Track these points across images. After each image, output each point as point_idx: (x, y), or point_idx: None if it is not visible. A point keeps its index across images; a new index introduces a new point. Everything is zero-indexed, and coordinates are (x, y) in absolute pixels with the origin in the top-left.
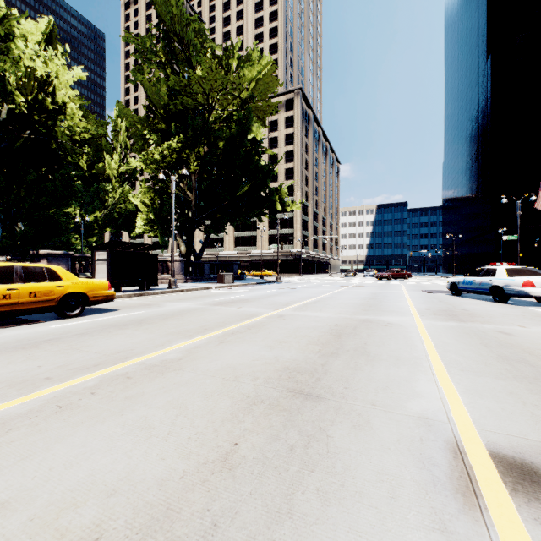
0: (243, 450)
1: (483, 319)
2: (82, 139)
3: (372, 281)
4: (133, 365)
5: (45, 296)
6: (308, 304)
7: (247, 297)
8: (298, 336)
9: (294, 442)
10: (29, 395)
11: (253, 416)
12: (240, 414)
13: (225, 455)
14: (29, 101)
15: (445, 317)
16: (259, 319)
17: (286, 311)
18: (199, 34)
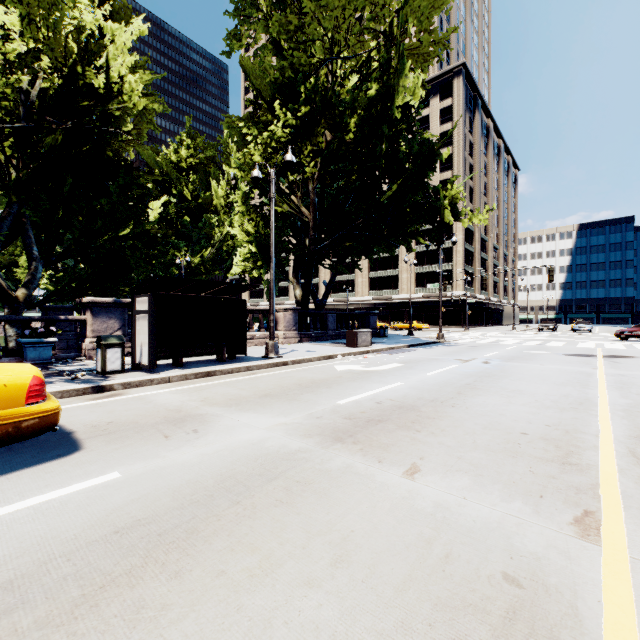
0: None
1: None
2: (188, 166)
3: (619, 344)
4: None
5: None
6: None
7: (409, 392)
8: None
9: None
10: None
11: None
12: None
13: None
14: (66, 73)
15: None
16: None
17: None
18: None
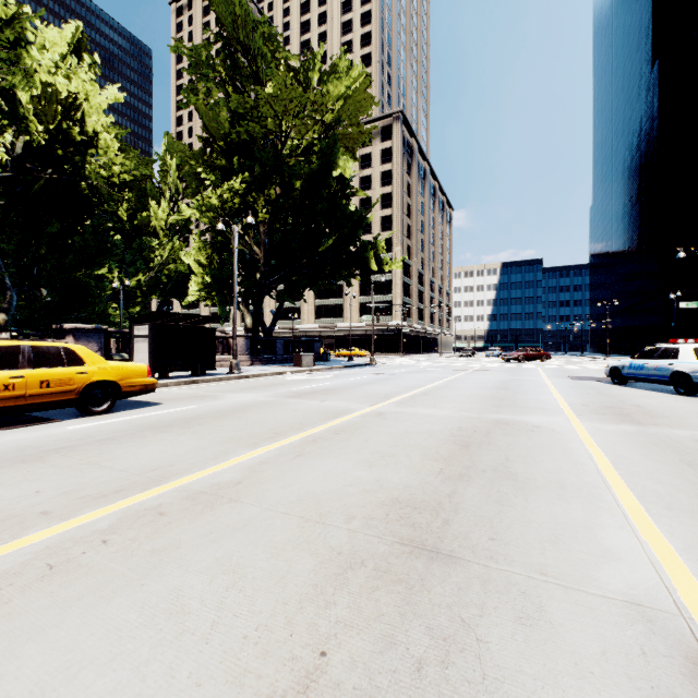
0: (336, 669)
1: (671, 420)
2: (121, 182)
3: (497, 364)
4: (170, 492)
5: (61, 386)
6: (416, 397)
7: (332, 385)
8: (408, 445)
9: (422, 652)
10: (10, 543)
11: (349, 592)
12: (328, 588)
13: (304, 678)
14: (50, 130)
15: (613, 417)
16: (351, 419)
17: (386, 407)
18: (269, 41)
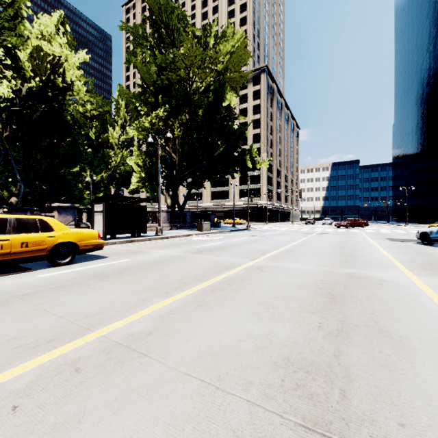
0: None
1: None
2: (92, 116)
3: (332, 229)
4: (91, 343)
5: (36, 246)
6: (283, 253)
7: (223, 244)
8: (285, 297)
9: None
10: None
11: None
12: None
13: None
14: (43, 80)
15: None
16: (238, 272)
17: (262, 261)
18: (181, 20)
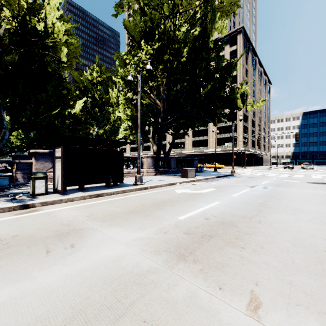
0: None
1: None
2: (97, 82)
3: None
4: None
5: None
6: None
7: (225, 209)
8: None
9: None
10: None
11: None
12: None
13: None
14: (20, 20)
15: None
16: None
17: None
18: None
